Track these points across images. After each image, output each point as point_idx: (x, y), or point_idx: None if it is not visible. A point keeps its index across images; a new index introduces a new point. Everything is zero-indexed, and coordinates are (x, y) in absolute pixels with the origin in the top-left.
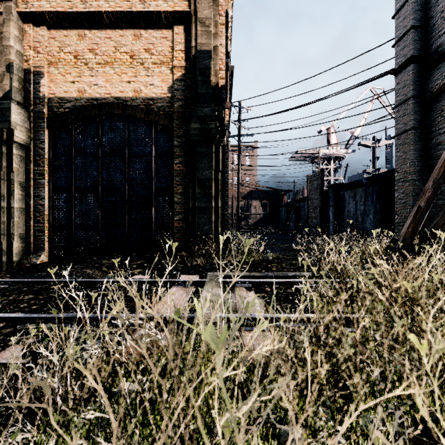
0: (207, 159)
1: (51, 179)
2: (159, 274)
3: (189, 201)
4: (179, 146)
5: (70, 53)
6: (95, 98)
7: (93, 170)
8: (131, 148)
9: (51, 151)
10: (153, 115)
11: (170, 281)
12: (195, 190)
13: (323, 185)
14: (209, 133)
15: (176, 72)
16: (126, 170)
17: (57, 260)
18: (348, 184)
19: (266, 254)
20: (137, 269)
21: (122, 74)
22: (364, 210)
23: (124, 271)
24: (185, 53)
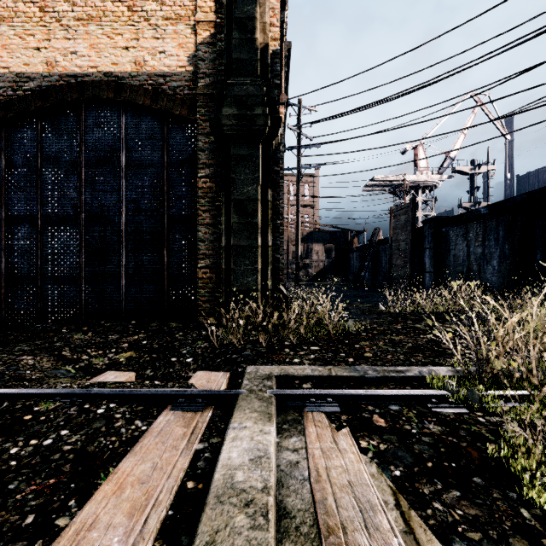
0: (250, 167)
1: (4, 202)
2: (161, 364)
3: (221, 238)
4: (205, 149)
5: (33, 2)
6: (73, 74)
7: (70, 189)
8: (130, 153)
9: (3, 158)
10: (164, 101)
11: (162, 395)
12: (229, 219)
13: (415, 220)
14: (253, 124)
15: (200, 31)
16: (122, 188)
17: (4, 333)
18: (455, 217)
19: (344, 322)
20: (127, 351)
21: (116, 36)
22: (483, 254)
23: (102, 356)
24: (216, 1)
